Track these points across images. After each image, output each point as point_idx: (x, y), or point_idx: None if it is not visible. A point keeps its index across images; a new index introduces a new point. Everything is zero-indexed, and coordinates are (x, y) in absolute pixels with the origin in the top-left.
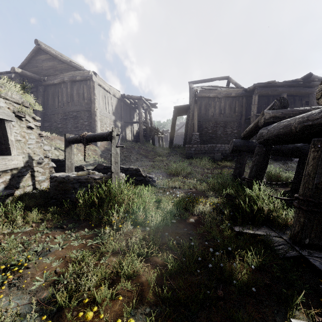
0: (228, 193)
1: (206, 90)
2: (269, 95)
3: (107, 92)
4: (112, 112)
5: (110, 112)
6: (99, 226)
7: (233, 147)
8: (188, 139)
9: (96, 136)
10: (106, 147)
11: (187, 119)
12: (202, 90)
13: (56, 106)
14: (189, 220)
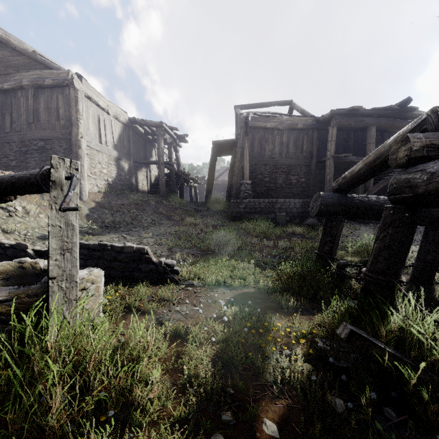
0: (354, 331)
1: (261, 117)
2: (350, 129)
3: (103, 111)
4: (113, 145)
5: (109, 145)
6: None
7: (321, 206)
8: (235, 190)
9: (14, 179)
10: (100, 201)
11: (233, 161)
12: (254, 117)
13: (6, 129)
14: (262, 428)
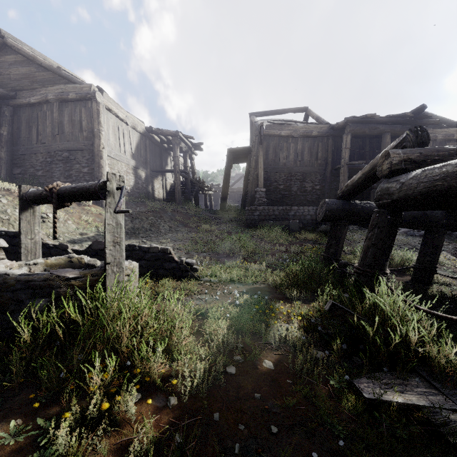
0: (334, 304)
1: (276, 125)
2: (365, 135)
3: (122, 121)
4: (131, 155)
5: (127, 154)
6: (56, 402)
7: (326, 211)
8: (250, 197)
9: (76, 189)
10: None
11: (248, 168)
12: (269, 125)
13: (33, 140)
14: (263, 364)
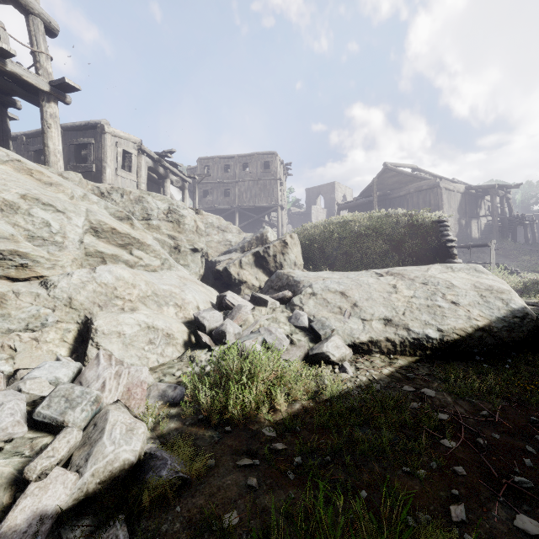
0: None
1: None
2: None
3: (451, 191)
4: (456, 211)
5: (454, 212)
6: None
7: None
8: None
9: (478, 245)
10: None
11: None
12: None
13: None
14: None
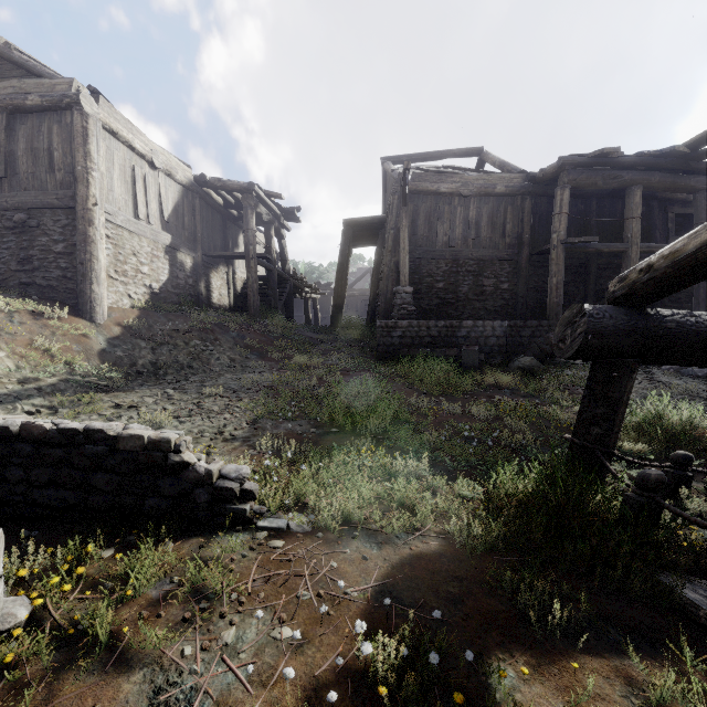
0: None
1: (430, 174)
2: (591, 194)
3: (143, 159)
4: (161, 223)
5: (153, 222)
6: None
7: (587, 335)
8: (384, 304)
9: None
10: (132, 325)
11: (379, 254)
12: (418, 174)
13: None
14: None
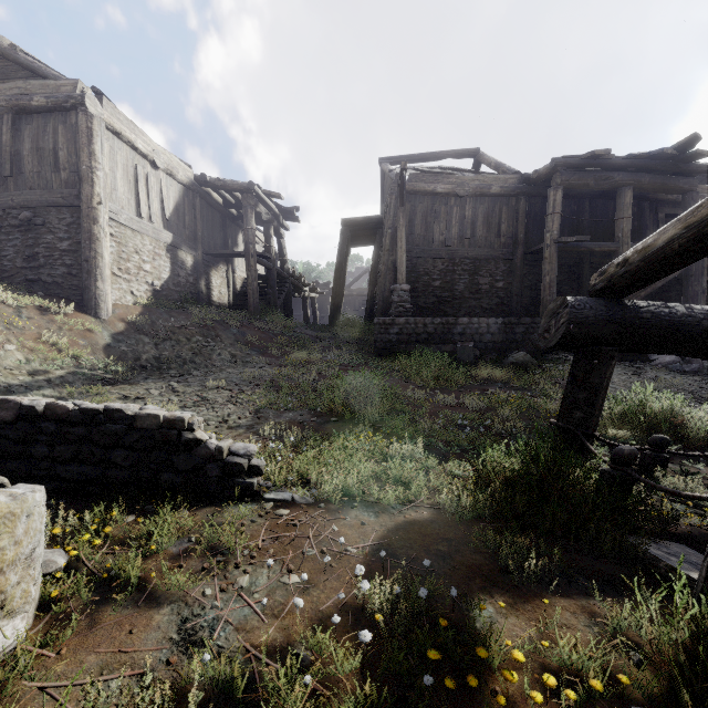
0: None
1: (427, 174)
2: (583, 194)
3: (145, 159)
4: (163, 222)
5: (155, 221)
6: None
7: (569, 325)
8: (381, 302)
9: None
10: (135, 321)
11: (377, 253)
12: (415, 175)
13: None
14: None
